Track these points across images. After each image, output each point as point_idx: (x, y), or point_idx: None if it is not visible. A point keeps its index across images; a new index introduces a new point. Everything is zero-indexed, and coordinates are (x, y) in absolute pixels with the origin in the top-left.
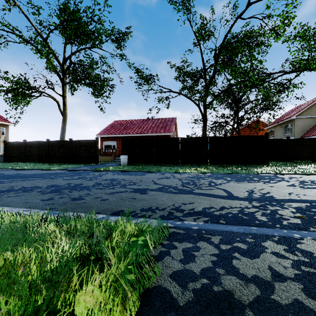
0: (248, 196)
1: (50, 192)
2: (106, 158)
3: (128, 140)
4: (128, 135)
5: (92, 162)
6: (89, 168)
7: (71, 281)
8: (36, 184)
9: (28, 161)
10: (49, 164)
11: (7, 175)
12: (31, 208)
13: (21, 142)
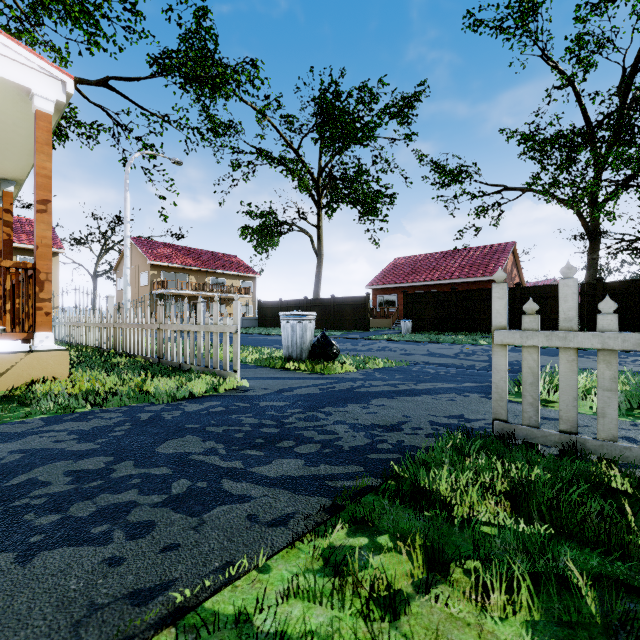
0: None
1: None
2: (381, 322)
3: (412, 295)
4: (416, 283)
5: (360, 328)
6: (358, 336)
7: (366, 360)
8: None
9: None
10: None
11: None
12: None
13: (277, 302)
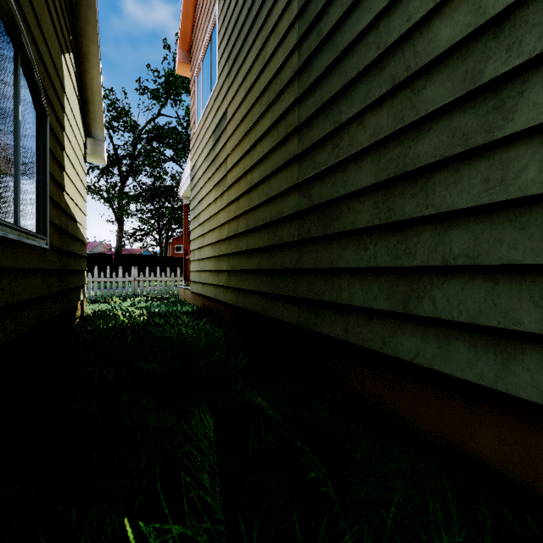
0: None
1: None
2: None
3: None
4: None
5: None
6: None
7: None
8: None
9: None
10: None
11: None
12: None
13: None
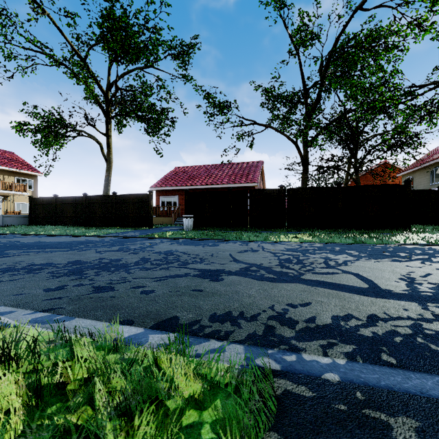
0: (410, 291)
1: (65, 274)
2: (164, 219)
3: (193, 194)
4: (194, 186)
5: (143, 225)
6: (138, 234)
7: None
8: (52, 260)
9: (59, 224)
10: (86, 227)
11: (22, 243)
12: (19, 307)
13: (51, 198)
